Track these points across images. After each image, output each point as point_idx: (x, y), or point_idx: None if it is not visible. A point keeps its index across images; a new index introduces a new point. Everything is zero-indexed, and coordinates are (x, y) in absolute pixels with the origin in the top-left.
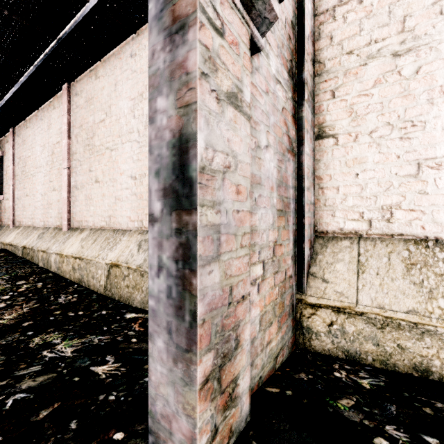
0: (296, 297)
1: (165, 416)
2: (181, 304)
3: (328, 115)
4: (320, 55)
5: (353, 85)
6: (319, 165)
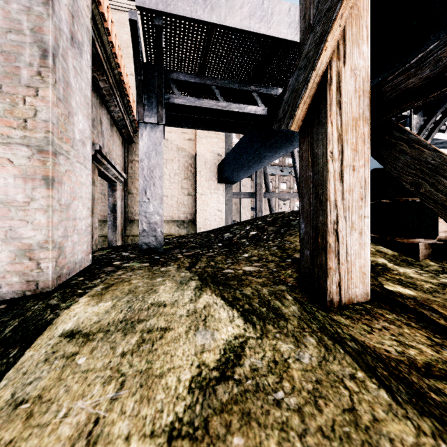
0: (124, 235)
1: (111, 240)
2: (114, 225)
3: (131, 188)
4: (129, 171)
5: (137, 182)
6: (129, 201)
